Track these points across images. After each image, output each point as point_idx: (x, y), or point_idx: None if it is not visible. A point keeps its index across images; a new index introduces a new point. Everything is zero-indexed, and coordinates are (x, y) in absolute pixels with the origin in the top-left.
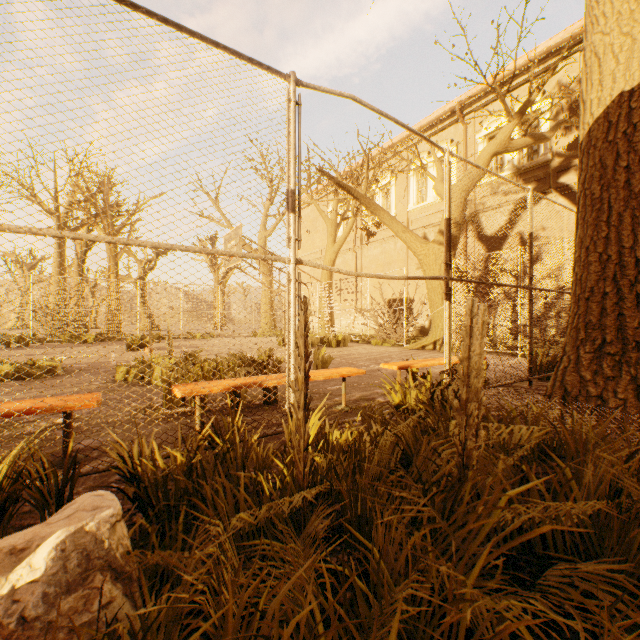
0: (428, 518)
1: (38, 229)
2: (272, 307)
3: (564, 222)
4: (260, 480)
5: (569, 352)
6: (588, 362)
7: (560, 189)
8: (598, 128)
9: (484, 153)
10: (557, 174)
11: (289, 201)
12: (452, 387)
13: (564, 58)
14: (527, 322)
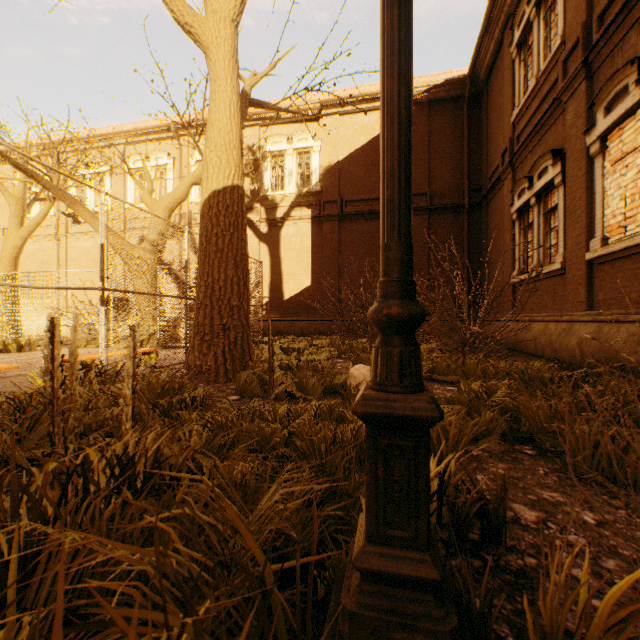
0: (17, 433)
1: None
2: None
3: (251, 247)
4: None
5: (192, 341)
6: (198, 346)
7: (248, 222)
8: (206, 206)
9: (186, 180)
10: (247, 210)
11: None
12: (94, 369)
13: (251, 126)
14: (186, 322)
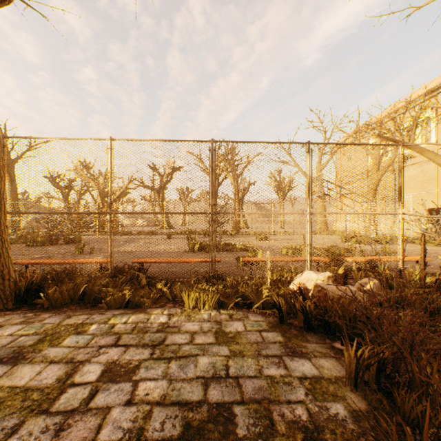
0: None
1: (329, 213)
2: (325, 215)
3: None
4: (405, 284)
5: None
6: None
7: None
8: None
9: None
10: None
11: (398, 191)
12: None
13: None
14: None
